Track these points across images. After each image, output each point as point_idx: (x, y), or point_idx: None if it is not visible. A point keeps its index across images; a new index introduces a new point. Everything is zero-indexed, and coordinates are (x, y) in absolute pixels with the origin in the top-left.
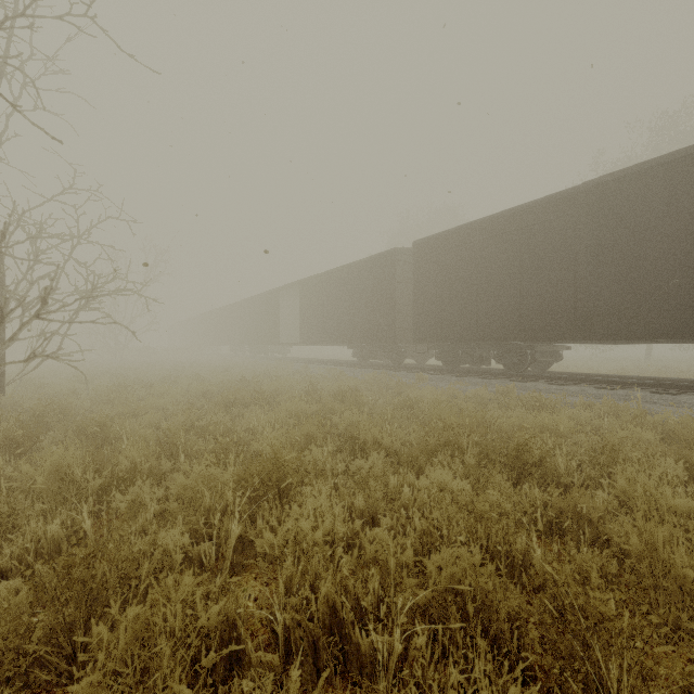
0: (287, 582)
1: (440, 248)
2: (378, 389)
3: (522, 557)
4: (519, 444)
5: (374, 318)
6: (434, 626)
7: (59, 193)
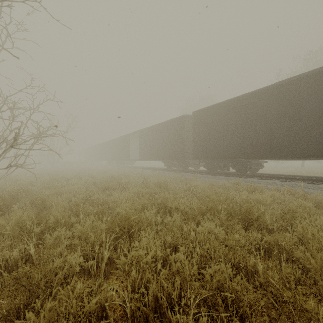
0: (132, 283)
1: (206, 115)
2: (177, 181)
3: (253, 270)
4: (247, 209)
5: (174, 148)
6: (211, 313)
7: (24, 88)
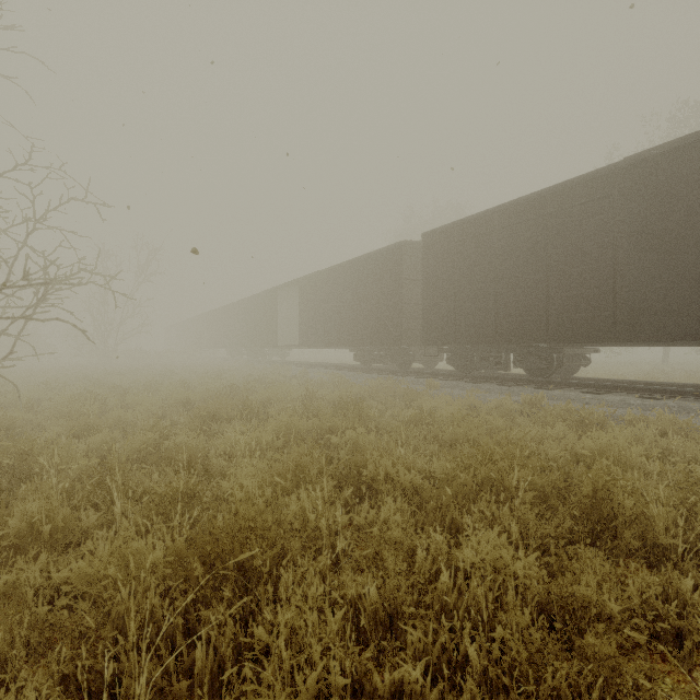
0: None
1: (453, 240)
2: (385, 398)
3: None
4: (598, 488)
5: (379, 318)
6: None
7: (12, 170)
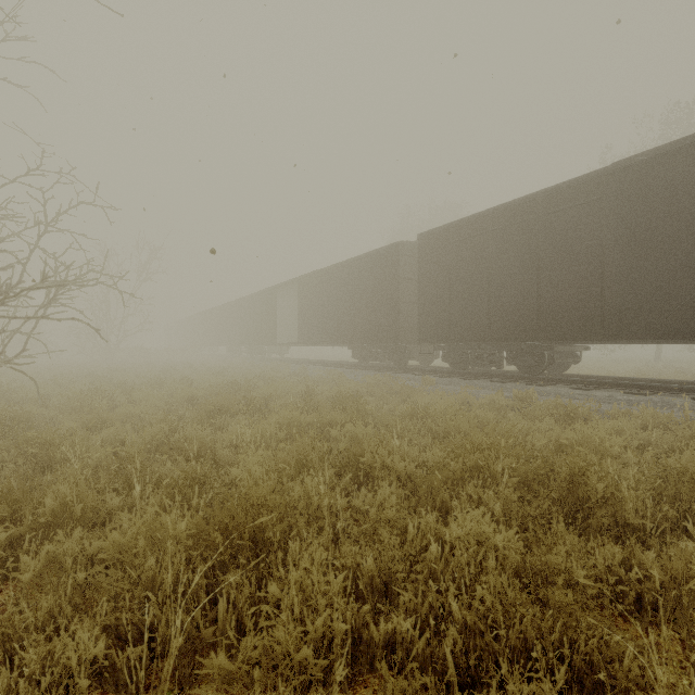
0: None
1: (448, 241)
2: (382, 394)
3: None
4: (574, 473)
5: (376, 316)
6: None
7: (24, 175)
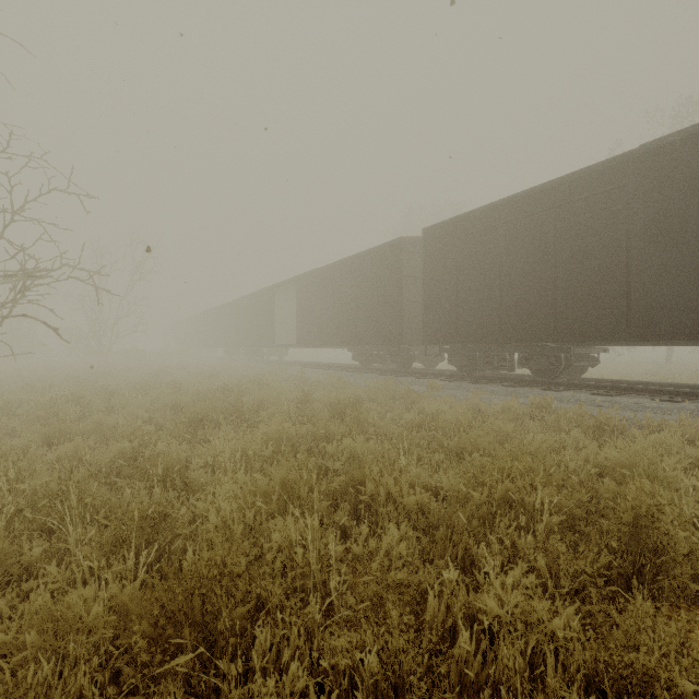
0: None
1: (456, 235)
2: (385, 400)
3: None
4: (640, 514)
5: (378, 317)
6: None
7: None
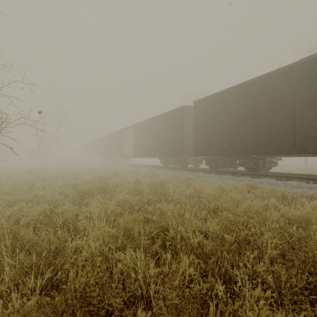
0: None
1: (209, 104)
2: (176, 183)
3: None
4: None
5: (172, 143)
6: None
7: None
